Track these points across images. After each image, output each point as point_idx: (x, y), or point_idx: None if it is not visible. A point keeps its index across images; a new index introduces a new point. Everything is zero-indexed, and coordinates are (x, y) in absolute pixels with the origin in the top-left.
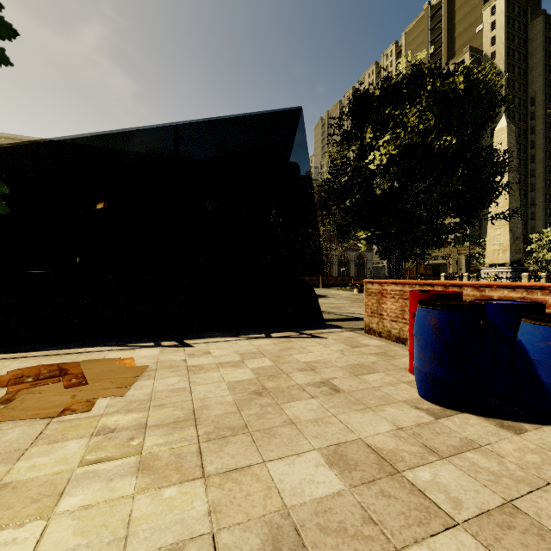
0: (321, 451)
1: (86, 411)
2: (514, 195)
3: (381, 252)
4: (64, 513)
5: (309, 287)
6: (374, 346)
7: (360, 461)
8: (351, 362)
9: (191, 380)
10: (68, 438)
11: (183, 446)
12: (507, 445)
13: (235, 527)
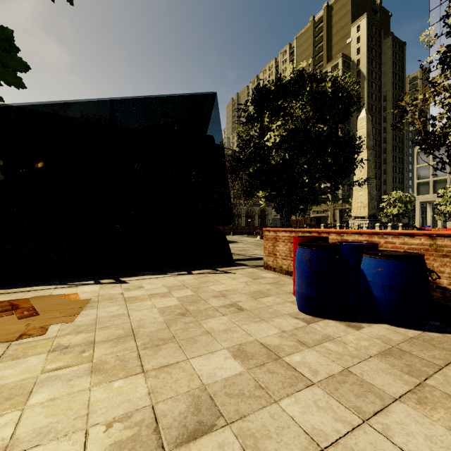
0: (229, 349)
1: (41, 335)
2: (371, 166)
3: (276, 208)
4: (35, 404)
5: (222, 234)
6: (270, 278)
7: (255, 354)
8: (253, 290)
9: (128, 307)
10: (29, 355)
11: (126, 353)
12: (350, 337)
13: (168, 400)
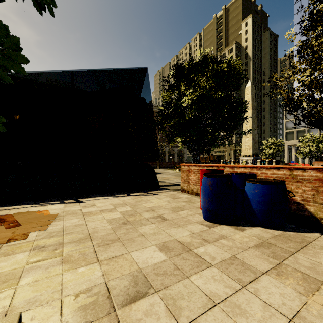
0: (156, 245)
1: (24, 239)
2: (254, 120)
3: (189, 149)
4: (24, 285)
5: (151, 167)
6: (185, 198)
7: (174, 248)
8: (173, 206)
9: (86, 219)
10: (16, 253)
11: (86, 250)
12: (237, 236)
13: (116, 278)
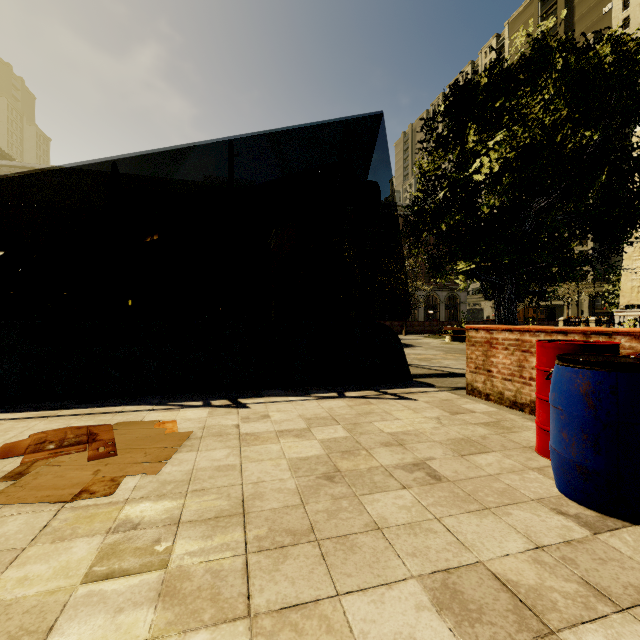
0: (423, 581)
1: (107, 495)
2: None
3: (486, 290)
4: None
5: (392, 334)
6: (482, 413)
7: (485, 605)
8: (453, 436)
9: (243, 454)
10: (78, 535)
11: (225, 558)
12: None
13: None
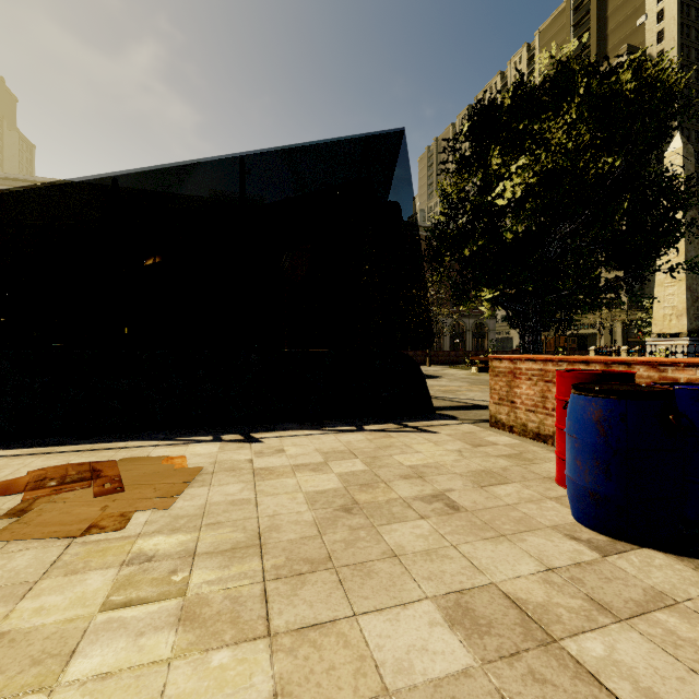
0: (437, 601)
1: (118, 530)
2: (693, 240)
3: (511, 318)
4: (72, 684)
5: (414, 364)
6: (504, 445)
7: (495, 620)
8: (474, 468)
9: (258, 488)
10: (91, 568)
11: (243, 585)
12: None
13: None
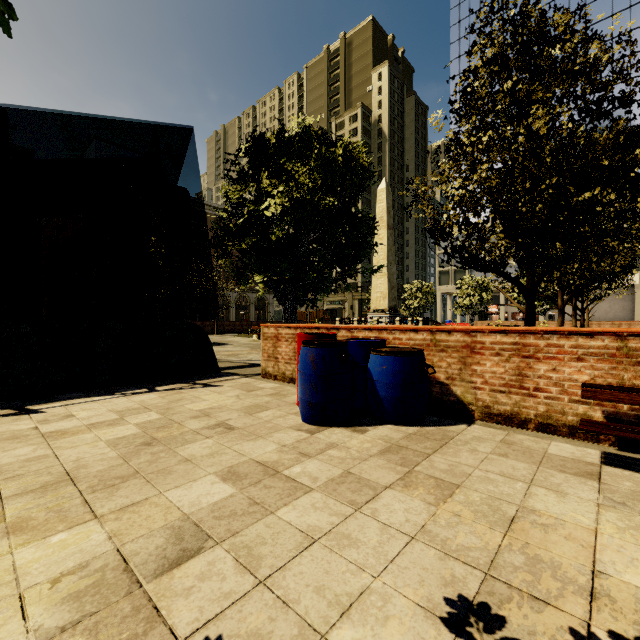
0: (216, 474)
1: None
2: (391, 249)
3: (279, 297)
4: None
5: (202, 332)
6: (270, 388)
7: (250, 473)
8: (247, 404)
9: (53, 446)
10: None
11: (63, 502)
12: (355, 441)
13: (139, 538)
